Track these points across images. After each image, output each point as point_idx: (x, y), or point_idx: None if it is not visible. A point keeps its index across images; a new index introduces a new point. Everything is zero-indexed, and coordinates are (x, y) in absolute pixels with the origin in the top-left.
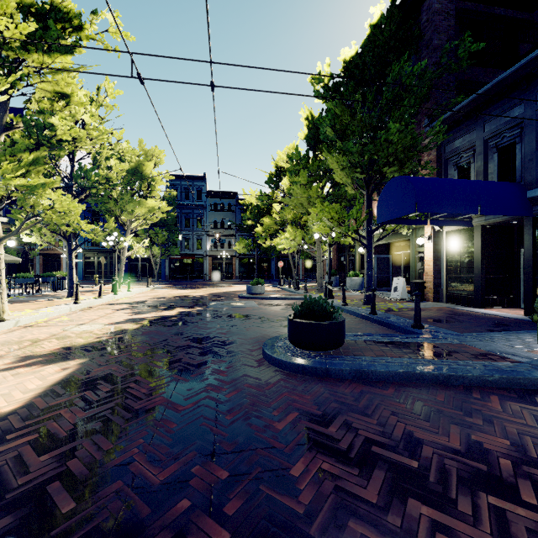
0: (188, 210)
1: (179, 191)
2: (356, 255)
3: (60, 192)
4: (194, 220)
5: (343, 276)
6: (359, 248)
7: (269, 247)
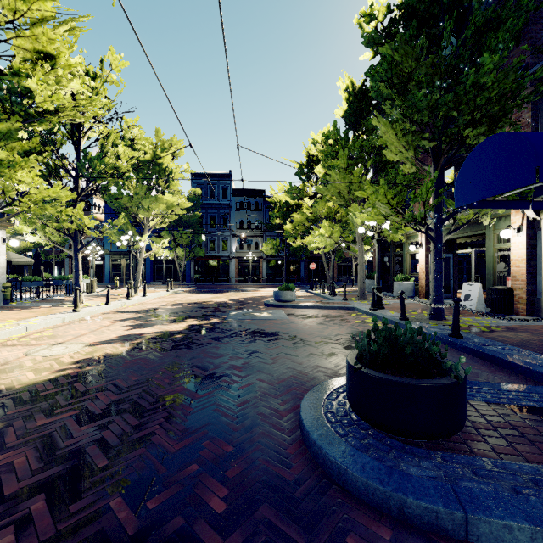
0: (214, 210)
1: (204, 190)
2: (405, 255)
3: (34, 172)
4: (220, 220)
5: (386, 279)
6: (410, 246)
7: (299, 248)
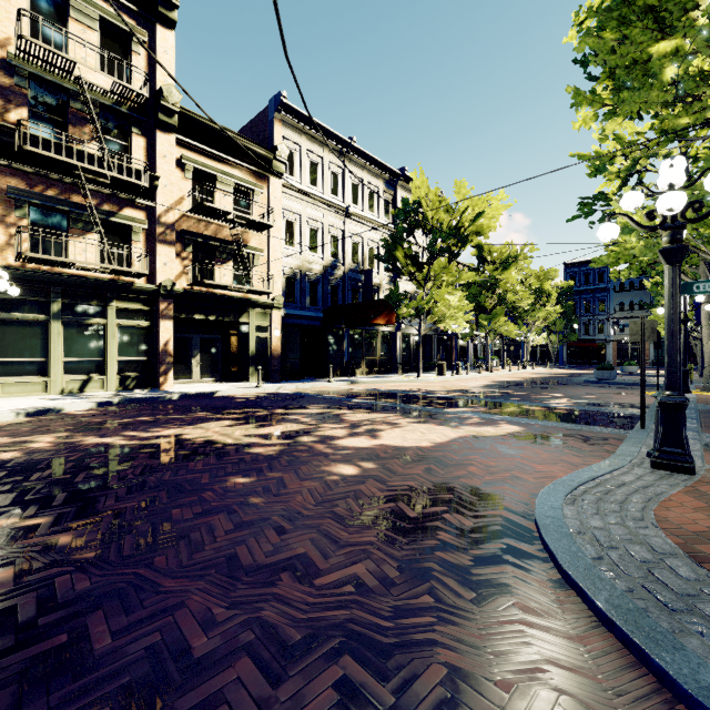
0: (588, 295)
1: (577, 277)
2: None
3: (511, 324)
4: (595, 304)
5: None
6: None
7: None
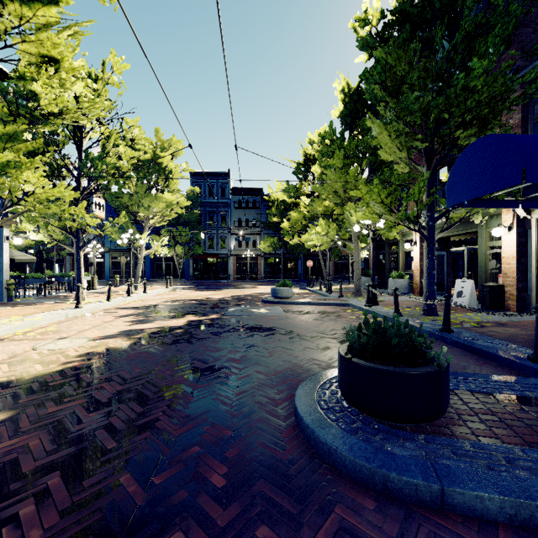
0: (212, 208)
1: (203, 188)
2: (400, 253)
3: (40, 172)
4: (218, 218)
5: (382, 276)
6: (405, 244)
7: (296, 245)
